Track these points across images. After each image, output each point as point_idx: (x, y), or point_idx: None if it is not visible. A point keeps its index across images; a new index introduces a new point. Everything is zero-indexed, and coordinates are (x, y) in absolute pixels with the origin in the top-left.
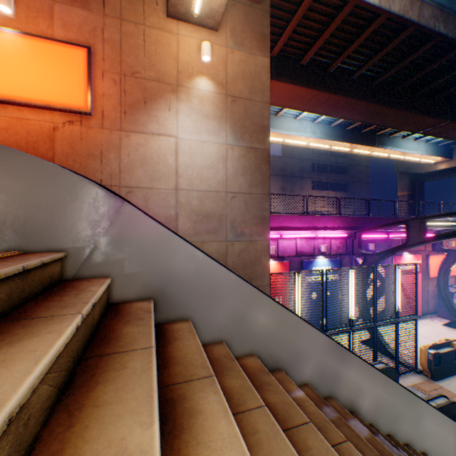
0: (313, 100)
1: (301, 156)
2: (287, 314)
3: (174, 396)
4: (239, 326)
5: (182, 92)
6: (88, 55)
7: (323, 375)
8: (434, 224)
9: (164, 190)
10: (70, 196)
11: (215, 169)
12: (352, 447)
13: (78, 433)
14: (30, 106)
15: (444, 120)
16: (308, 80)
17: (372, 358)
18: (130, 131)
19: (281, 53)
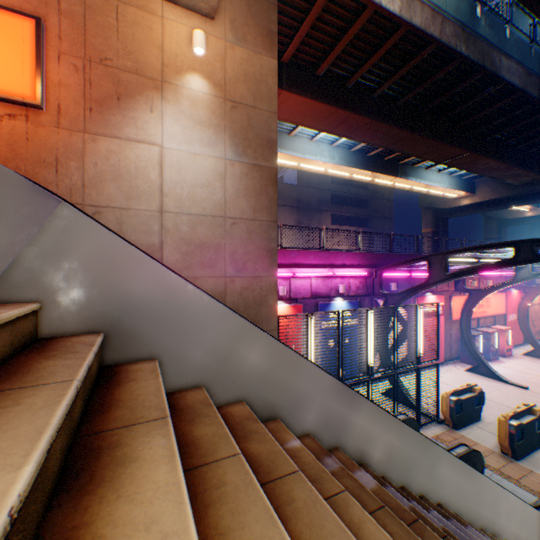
0: (330, 118)
1: (319, 185)
2: (285, 351)
3: (104, 444)
4: (223, 367)
5: (169, 90)
6: (37, 28)
7: (328, 422)
8: (456, 260)
9: (144, 212)
10: None
11: (211, 189)
12: (350, 496)
13: None
14: None
15: (466, 151)
16: (324, 95)
17: (393, 409)
18: (98, 134)
19: (293, 59)
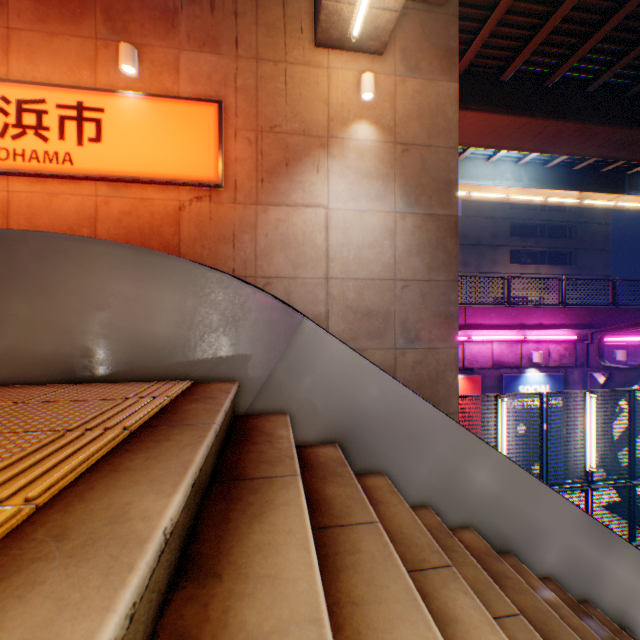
0: (519, 131)
1: (492, 214)
2: (518, 473)
3: None
4: (448, 486)
5: (334, 145)
6: (219, 111)
7: (573, 566)
8: None
9: (310, 280)
10: (242, 312)
11: (379, 249)
12: None
13: (353, 639)
14: (155, 183)
15: None
16: (511, 104)
17: (627, 535)
18: (268, 204)
19: (468, 68)
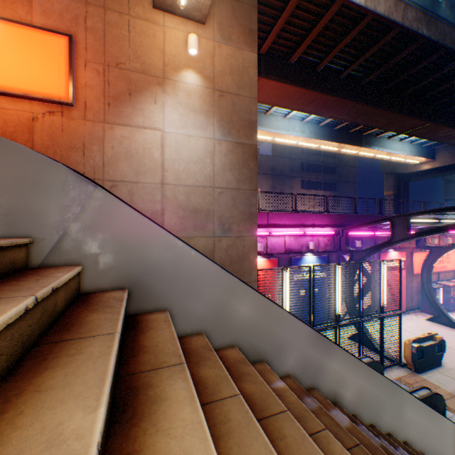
0: (301, 98)
1: (290, 155)
2: (269, 305)
3: (139, 384)
4: (219, 317)
5: (169, 85)
6: (70, 43)
7: (305, 366)
8: (418, 221)
9: (149, 184)
10: (36, 178)
11: (202, 164)
12: (330, 435)
13: (8, 420)
14: (7, 95)
15: (427, 121)
16: (296, 79)
17: (359, 352)
18: (114, 123)
19: (269, 50)
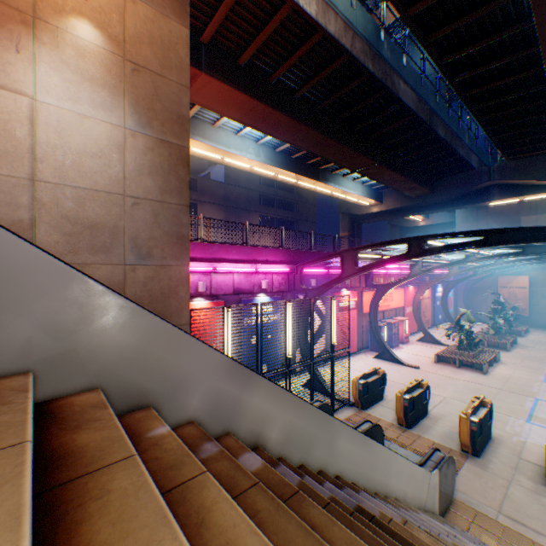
0: (253, 111)
1: (247, 185)
2: (161, 325)
3: None
4: (67, 346)
5: (45, 30)
6: None
7: (218, 406)
8: (365, 256)
9: (6, 178)
10: None
11: (106, 161)
12: (210, 477)
13: None
14: None
15: (375, 162)
16: (247, 86)
17: (310, 397)
18: None
19: (214, 42)
